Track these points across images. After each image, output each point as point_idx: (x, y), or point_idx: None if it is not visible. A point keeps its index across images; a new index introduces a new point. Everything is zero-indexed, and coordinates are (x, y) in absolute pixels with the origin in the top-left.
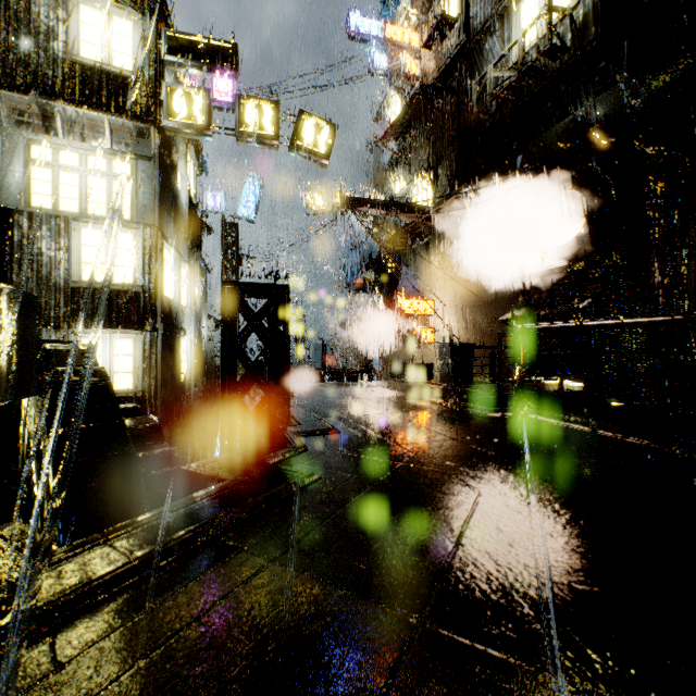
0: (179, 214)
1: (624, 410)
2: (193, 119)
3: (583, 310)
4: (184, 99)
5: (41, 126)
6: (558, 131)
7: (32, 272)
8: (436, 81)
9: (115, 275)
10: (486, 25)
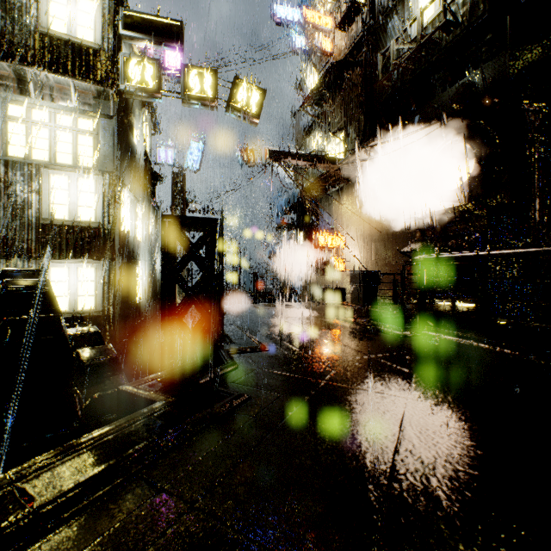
0: (136, 165)
1: (509, 327)
2: (145, 83)
3: (471, 243)
4: (138, 67)
5: (17, 88)
6: (450, 94)
7: (7, 211)
8: (347, 56)
9: (79, 214)
10: (389, 7)
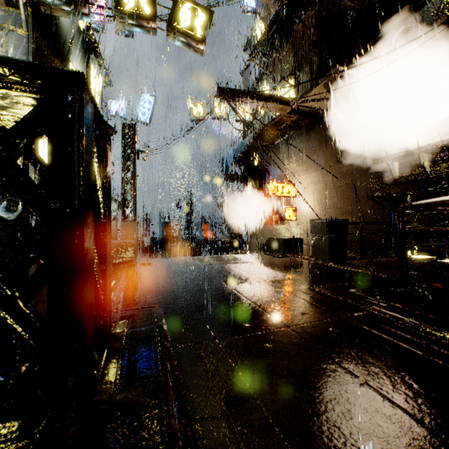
0: None
1: None
2: None
3: None
4: None
5: None
6: (434, 6)
7: None
8: None
9: None
10: None
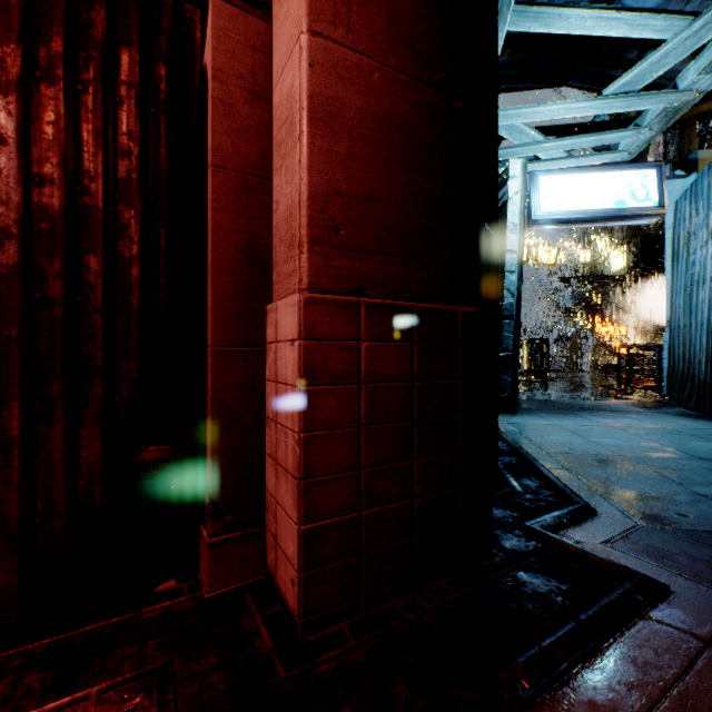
0: None
1: None
2: None
3: None
4: None
5: None
6: None
7: None
8: None
9: None
10: None
